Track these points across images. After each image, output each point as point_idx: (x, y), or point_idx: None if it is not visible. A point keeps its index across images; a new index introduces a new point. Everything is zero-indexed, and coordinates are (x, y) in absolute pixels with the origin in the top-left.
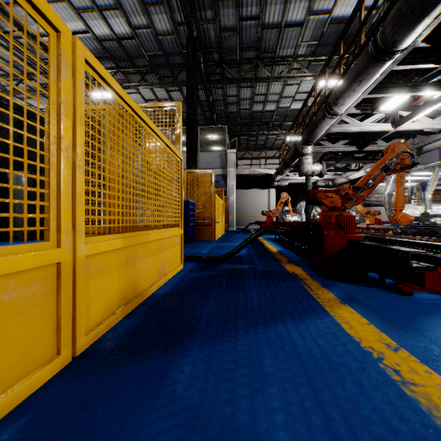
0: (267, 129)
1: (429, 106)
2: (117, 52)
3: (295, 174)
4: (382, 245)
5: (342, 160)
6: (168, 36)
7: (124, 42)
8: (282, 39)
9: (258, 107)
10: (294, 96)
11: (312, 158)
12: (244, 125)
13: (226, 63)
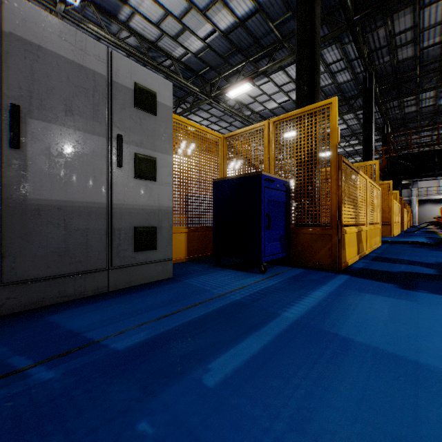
0: None
1: None
2: None
3: None
4: None
5: None
6: None
7: None
8: None
9: None
10: None
11: None
12: None
13: None
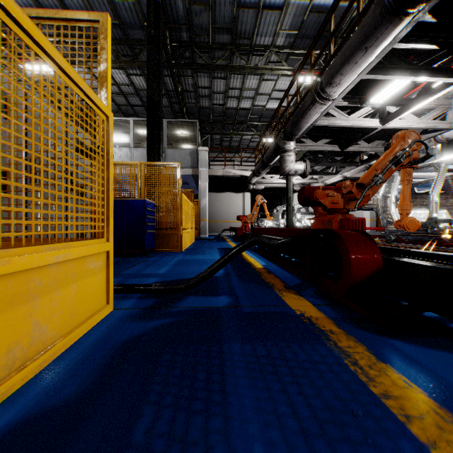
0: (241, 129)
1: (424, 99)
2: None
3: (271, 177)
4: None
5: (322, 161)
6: (125, 1)
7: (67, 1)
8: (259, 24)
9: (233, 104)
10: (270, 93)
11: (295, 155)
12: (218, 122)
13: (197, 46)
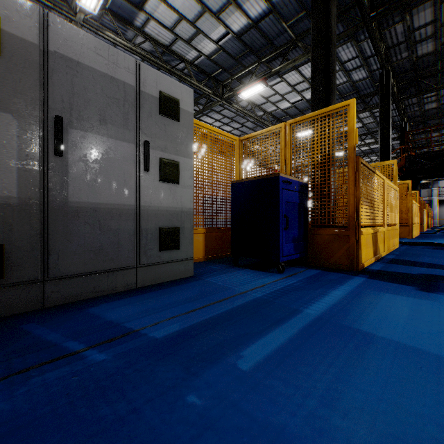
0: None
1: None
2: None
3: None
4: None
5: None
6: None
7: None
8: None
9: None
10: None
11: None
12: None
13: None
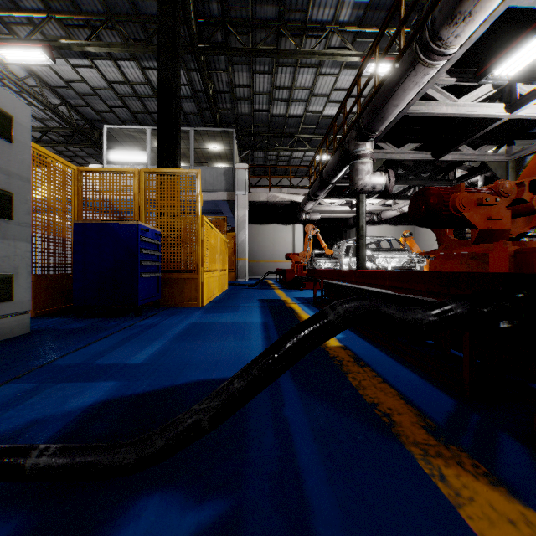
0: (290, 145)
1: None
2: None
3: (330, 203)
4: None
5: (404, 178)
6: None
7: None
8: None
9: (280, 109)
10: (329, 94)
11: (372, 163)
12: (261, 135)
13: (231, 24)
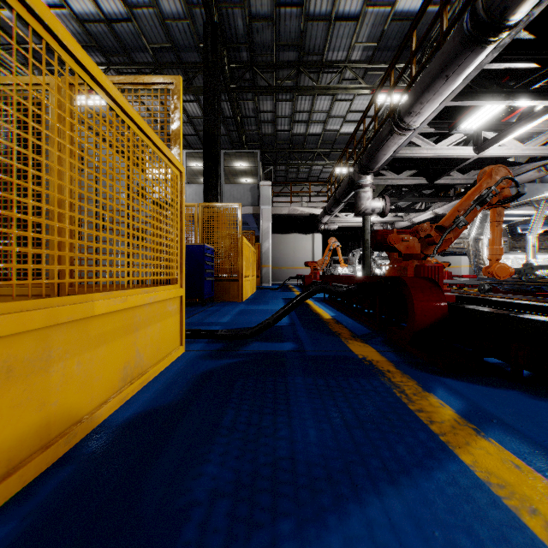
0: (310, 159)
1: (525, 123)
2: (107, 41)
3: (346, 215)
4: (517, 315)
5: (406, 196)
6: (179, 22)
7: (117, 26)
8: (331, 37)
9: (300, 129)
10: (345, 115)
11: (372, 191)
12: (282, 151)
13: (258, 66)
